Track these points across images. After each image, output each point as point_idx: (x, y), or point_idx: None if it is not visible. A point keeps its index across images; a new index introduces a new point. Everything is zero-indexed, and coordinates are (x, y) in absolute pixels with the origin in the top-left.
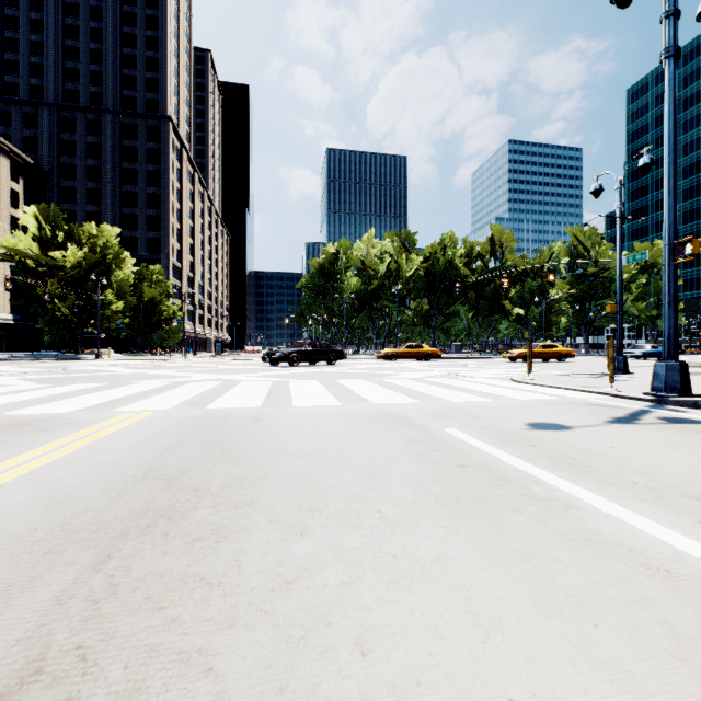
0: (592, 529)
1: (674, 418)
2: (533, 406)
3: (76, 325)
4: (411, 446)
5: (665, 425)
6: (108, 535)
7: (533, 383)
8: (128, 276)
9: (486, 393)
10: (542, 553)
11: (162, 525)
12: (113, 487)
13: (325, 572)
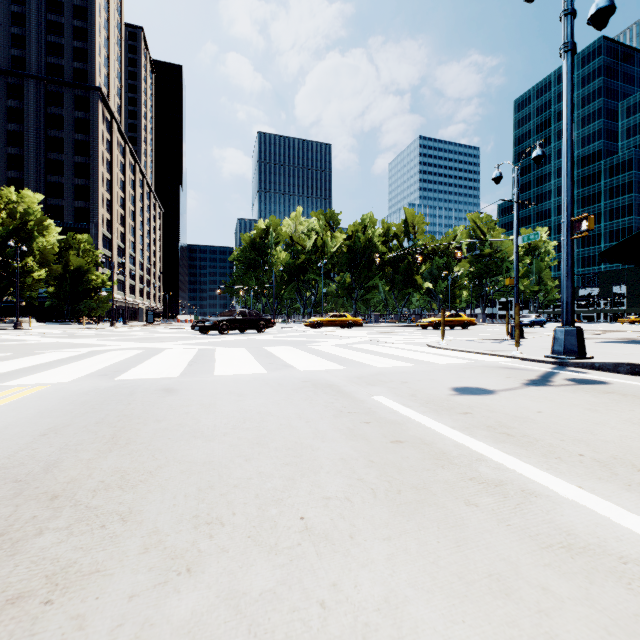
0: (564, 528)
1: (580, 380)
2: (453, 370)
3: None
4: (339, 418)
5: (576, 386)
6: None
7: (448, 348)
8: (53, 244)
9: (408, 358)
10: (521, 578)
11: None
12: None
13: None
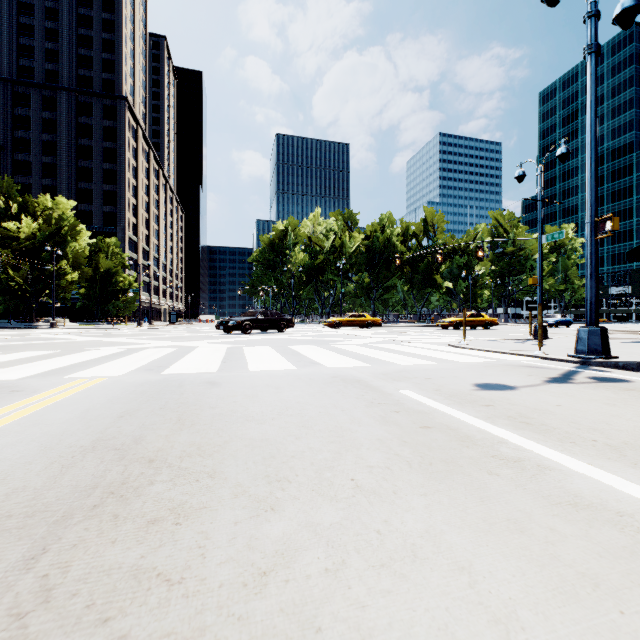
0: (573, 492)
1: (602, 378)
2: (475, 368)
3: (30, 295)
4: (371, 408)
5: (597, 384)
6: (46, 520)
7: (469, 348)
8: (84, 248)
9: (429, 357)
10: (534, 522)
11: (112, 504)
12: (57, 461)
13: (305, 557)
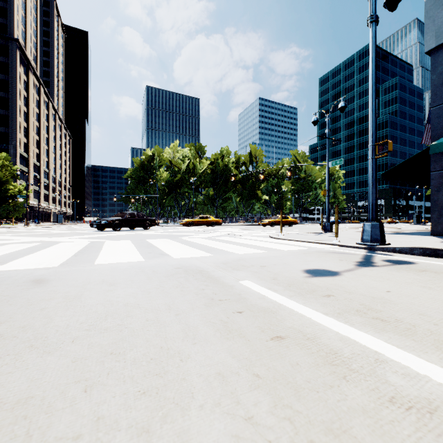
0: None
1: (393, 260)
2: (297, 255)
3: None
4: (211, 308)
5: (395, 266)
6: None
7: (286, 239)
8: None
9: (259, 246)
10: None
11: None
12: None
13: None
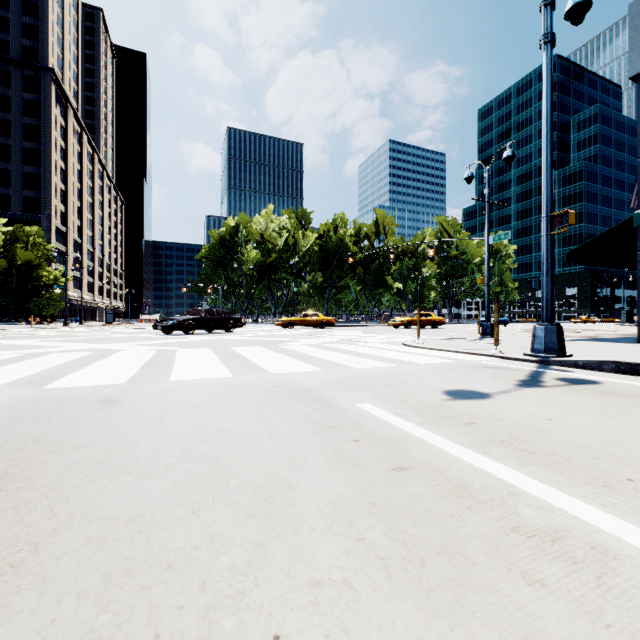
0: None
1: (570, 379)
2: (438, 371)
3: None
4: (321, 435)
5: (571, 387)
6: None
7: (425, 347)
8: None
9: (387, 358)
10: None
11: None
12: None
13: None
